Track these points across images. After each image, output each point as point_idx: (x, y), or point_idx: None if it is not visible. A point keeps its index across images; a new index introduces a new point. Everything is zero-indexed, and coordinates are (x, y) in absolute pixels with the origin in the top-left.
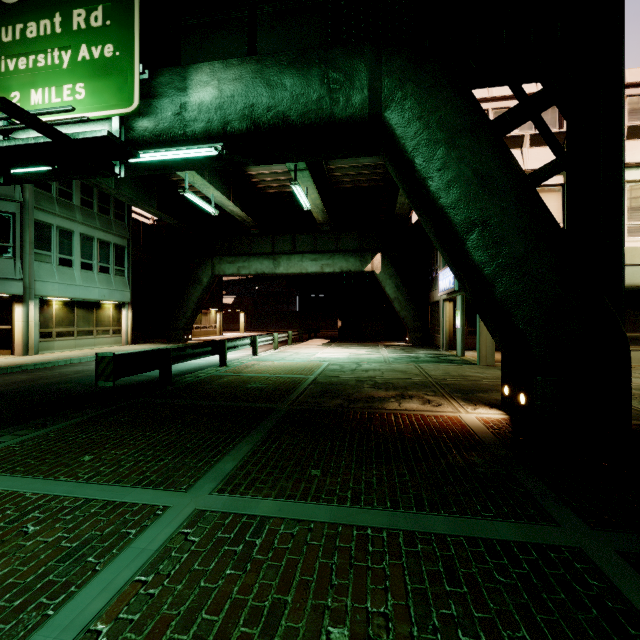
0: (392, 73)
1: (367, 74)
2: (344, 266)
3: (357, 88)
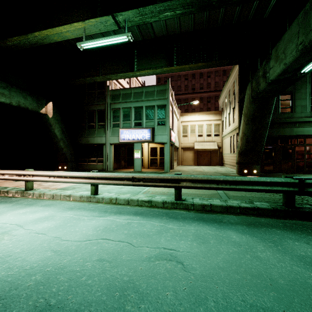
0: None
1: None
2: (22, 102)
3: None
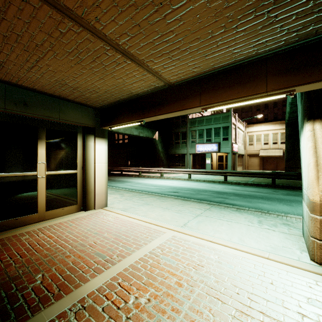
0: None
1: None
2: (147, 134)
3: None
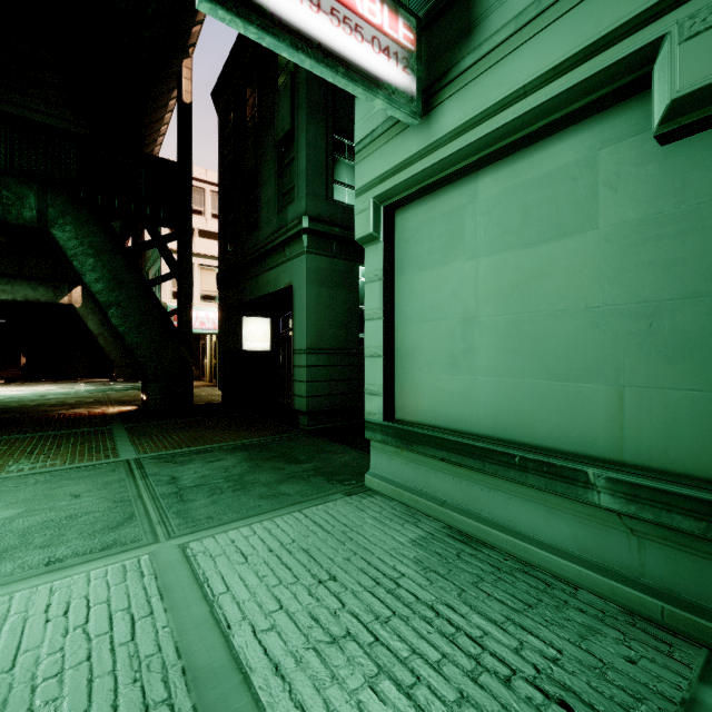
0: (56, 207)
1: (36, 202)
2: (30, 295)
3: (28, 208)
